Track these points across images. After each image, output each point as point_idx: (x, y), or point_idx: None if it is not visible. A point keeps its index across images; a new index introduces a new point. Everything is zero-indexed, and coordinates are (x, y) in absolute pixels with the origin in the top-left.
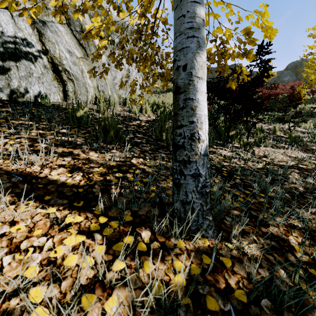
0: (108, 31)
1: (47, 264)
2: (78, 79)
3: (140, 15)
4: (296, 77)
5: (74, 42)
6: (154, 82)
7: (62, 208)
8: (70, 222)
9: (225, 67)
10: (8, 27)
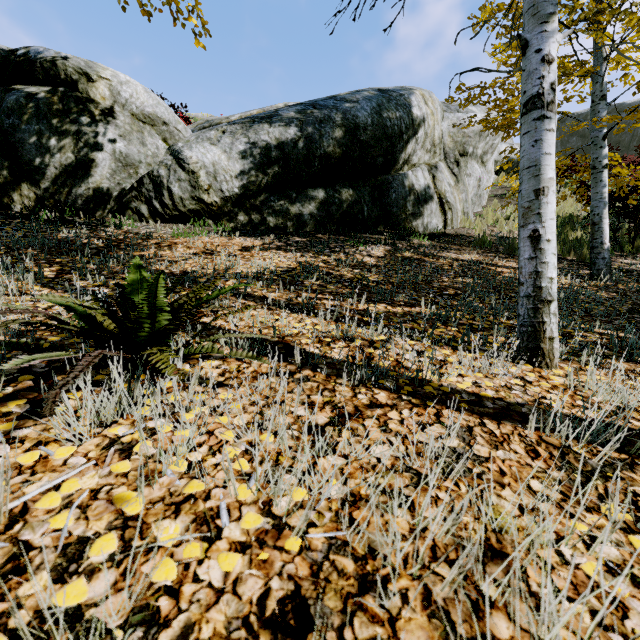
0: None
1: None
2: (454, 207)
3: None
4: None
5: (449, 173)
6: None
7: None
8: None
9: (624, 189)
10: (421, 181)
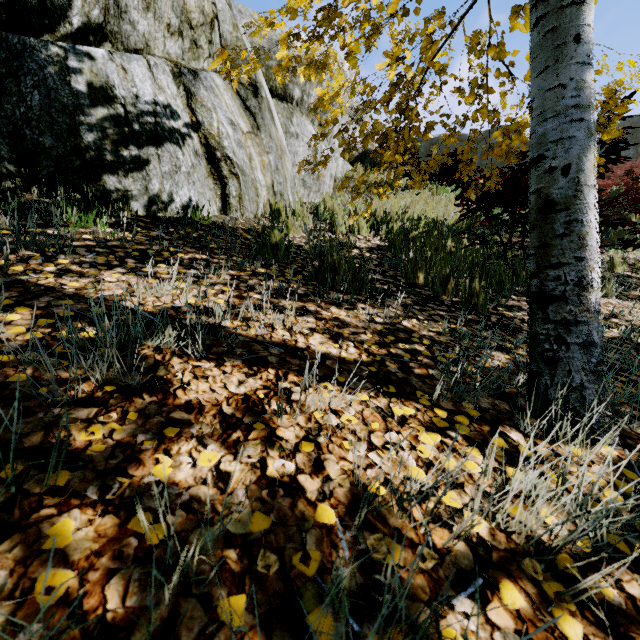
0: (352, 95)
1: (426, 466)
2: (245, 172)
3: (390, 58)
4: (636, 150)
5: (237, 104)
6: (397, 177)
7: (374, 394)
8: (402, 415)
9: None
10: (144, 87)
